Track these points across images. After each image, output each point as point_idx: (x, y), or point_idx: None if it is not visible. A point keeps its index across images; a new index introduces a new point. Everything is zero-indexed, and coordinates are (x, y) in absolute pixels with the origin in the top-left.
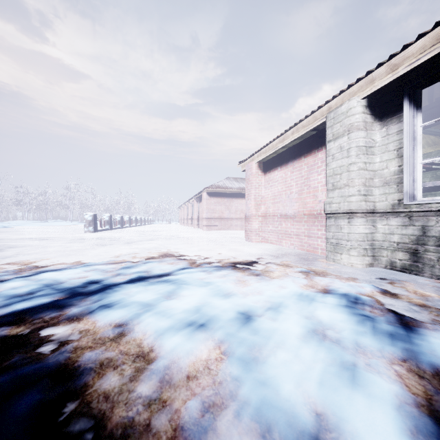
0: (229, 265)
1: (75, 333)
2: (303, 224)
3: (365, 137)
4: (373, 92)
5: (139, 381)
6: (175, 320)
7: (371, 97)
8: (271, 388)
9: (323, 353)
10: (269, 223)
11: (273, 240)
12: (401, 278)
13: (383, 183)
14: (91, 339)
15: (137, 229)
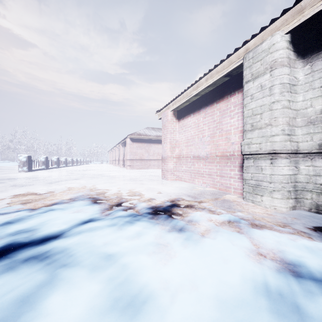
0: (146, 211)
1: None
2: (215, 165)
3: (289, 74)
4: (301, 23)
5: None
6: None
7: (294, 33)
8: None
9: None
10: (182, 164)
11: (186, 179)
12: None
13: (306, 122)
14: None
15: (71, 169)
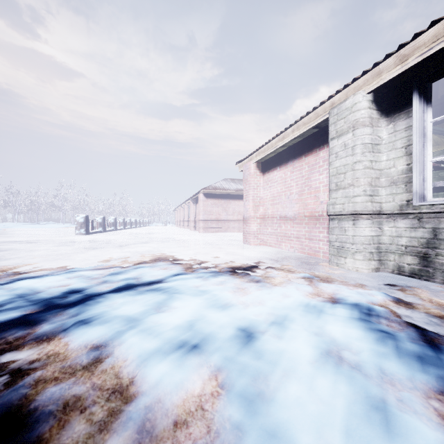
0: (227, 270)
1: (42, 358)
2: (304, 226)
3: (371, 134)
4: (380, 85)
5: (111, 433)
6: (164, 340)
7: (377, 91)
8: (283, 443)
9: (343, 385)
10: (267, 225)
11: (272, 243)
12: (411, 284)
13: (390, 182)
14: (59, 367)
15: (132, 232)
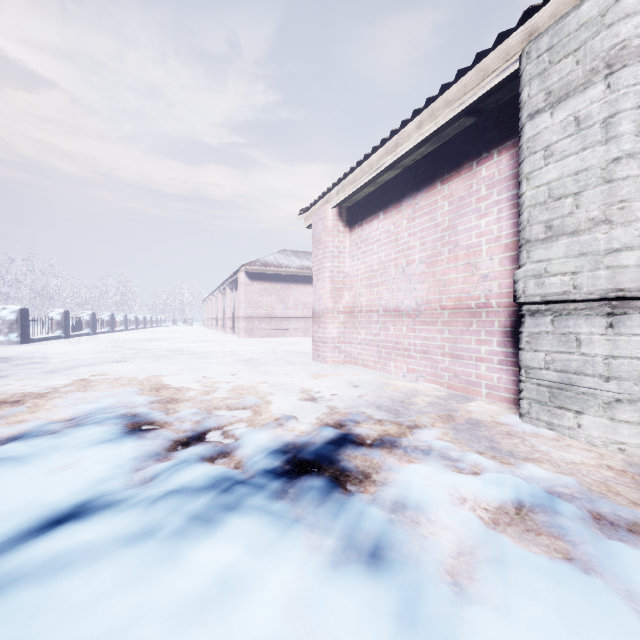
0: (268, 466)
1: None
2: (440, 329)
3: None
4: None
5: None
6: None
7: None
8: None
9: None
10: (359, 327)
11: (368, 361)
12: None
13: None
14: None
15: (121, 337)
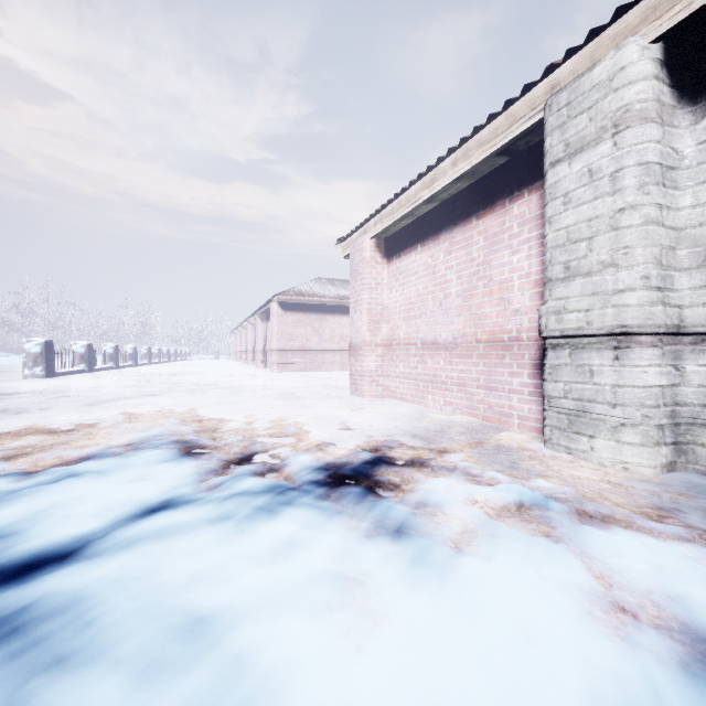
0: (312, 478)
1: None
2: (475, 362)
3: (660, 142)
4: (694, 13)
5: None
6: None
7: (671, 42)
8: None
9: None
10: (397, 360)
11: (406, 395)
12: None
13: (702, 258)
14: None
15: (147, 371)
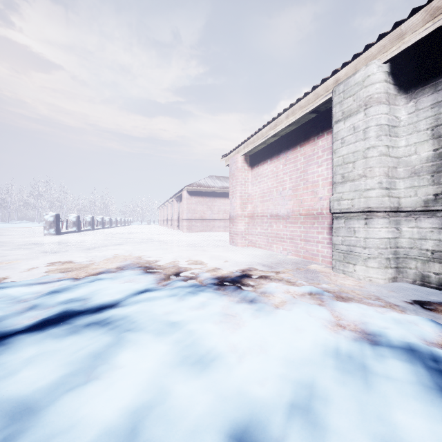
0: (211, 282)
1: None
2: (299, 226)
3: (387, 113)
4: (402, 51)
5: None
6: None
7: (394, 62)
8: None
9: None
10: (256, 225)
11: (261, 245)
12: None
13: (410, 173)
14: None
15: (110, 231)
